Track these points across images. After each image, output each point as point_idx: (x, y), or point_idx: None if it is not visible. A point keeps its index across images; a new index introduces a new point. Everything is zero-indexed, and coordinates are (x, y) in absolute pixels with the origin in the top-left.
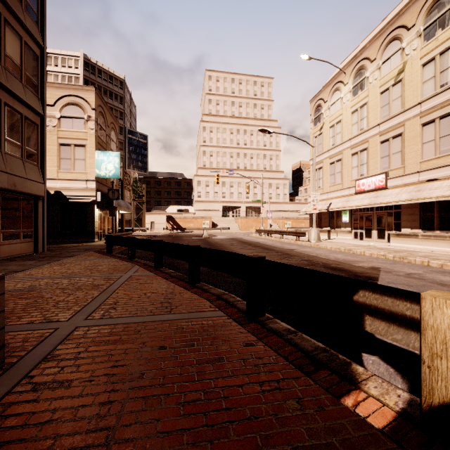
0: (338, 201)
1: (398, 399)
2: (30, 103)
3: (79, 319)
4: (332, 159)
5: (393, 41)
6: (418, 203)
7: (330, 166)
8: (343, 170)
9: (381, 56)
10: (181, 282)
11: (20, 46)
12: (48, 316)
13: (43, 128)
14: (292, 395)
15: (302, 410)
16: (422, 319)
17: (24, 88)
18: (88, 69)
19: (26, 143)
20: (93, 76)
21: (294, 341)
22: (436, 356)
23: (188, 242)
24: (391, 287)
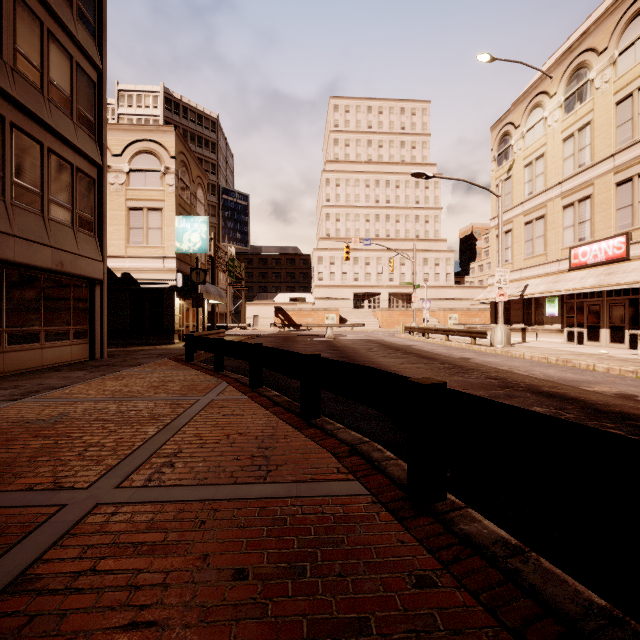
0: (539, 282)
1: None
2: (84, 149)
3: (107, 486)
4: (528, 216)
5: (639, 14)
6: None
7: (524, 228)
8: (548, 233)
9: (617, 43)
10: (289, 414)
11: (70, 69)
12: (62, 475)
13: (102, 183)
14: None
15: None
16: None
17: (76, 127)
18: (170, 108)
19: (78, 205)
20: (176, 117)
21: (525, 579)
22: None
23: (304, 346)
24: None
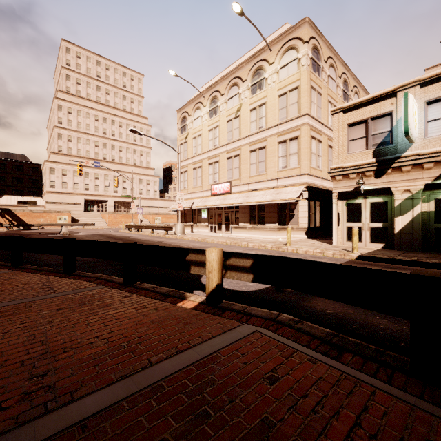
0: (199, 201)
1: (201, 299)
2: None
3: None
4: (194, 165)
5: (234, 85)
6: (248, 205)
7: (193, 171)
8: (203, 176)
9: (227, 94)
10: (55, 273)
11: None
12: None
13: None
14: (153, 308)
15: (157, 311)
16: (206, 259)
17: None
18: None
19: None
20: None
21: (156, 290)
22: (210, 272)
23: None
24: (200, 249)
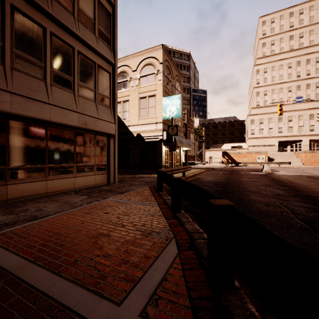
0: None
1: None
2: (101, 52)
3: None
4: None
5: None
6: None
7: None
8: None
9: None
10: None
11: (93, 3)
12: None
13: (114, 75)
14: None
15: None
16: None
17: (97, 39)
18: None
19: (99, 88)
20: None
21: None
22: None
23: (250, 179)
24: None
